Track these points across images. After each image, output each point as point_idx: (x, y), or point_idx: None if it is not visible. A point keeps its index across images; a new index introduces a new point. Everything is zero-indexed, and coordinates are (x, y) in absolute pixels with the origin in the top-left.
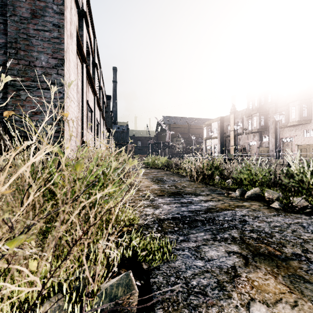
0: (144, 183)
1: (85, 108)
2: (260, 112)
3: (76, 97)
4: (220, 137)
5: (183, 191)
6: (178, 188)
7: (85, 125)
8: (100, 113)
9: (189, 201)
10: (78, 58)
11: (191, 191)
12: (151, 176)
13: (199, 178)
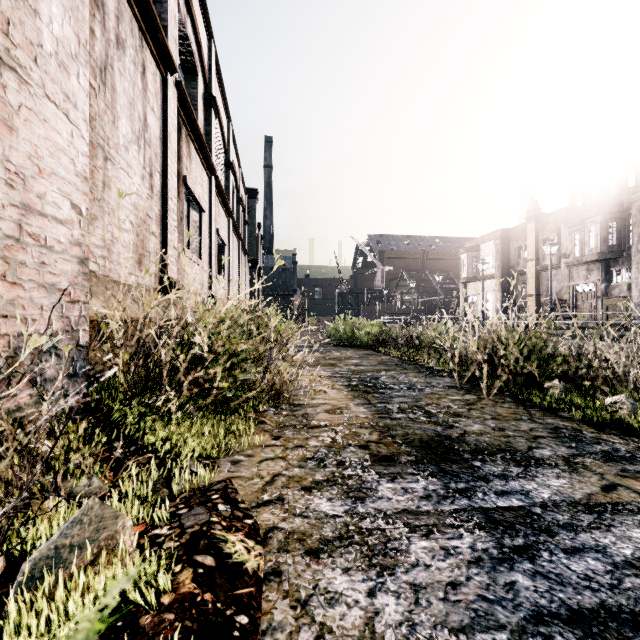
0: (326, 395)
1: (175, 194)
2: (606, 212)
3: (139, 154)
4: (501, 275)
5: (459, 436)
6: (437, 418)
7: (175, 238)
8: (230, 221)
9: (520, 510)
10: (146, 49)
11: (492, 438)
12: (346, 369)
13: (497, 383)
